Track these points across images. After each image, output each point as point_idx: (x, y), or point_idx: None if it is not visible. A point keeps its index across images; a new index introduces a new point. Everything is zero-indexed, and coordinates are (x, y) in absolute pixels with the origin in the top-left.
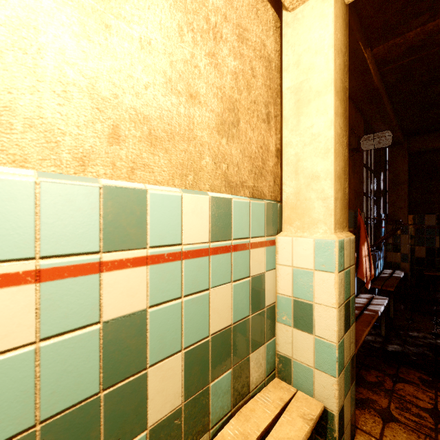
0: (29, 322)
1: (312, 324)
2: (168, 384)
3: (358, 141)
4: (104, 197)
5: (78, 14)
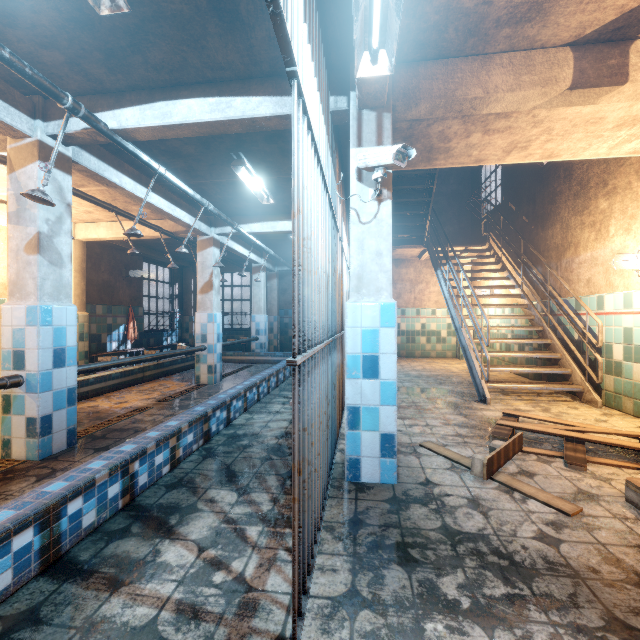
0: None
1: None
2: None
3: (128, 273)
4: None
5: None
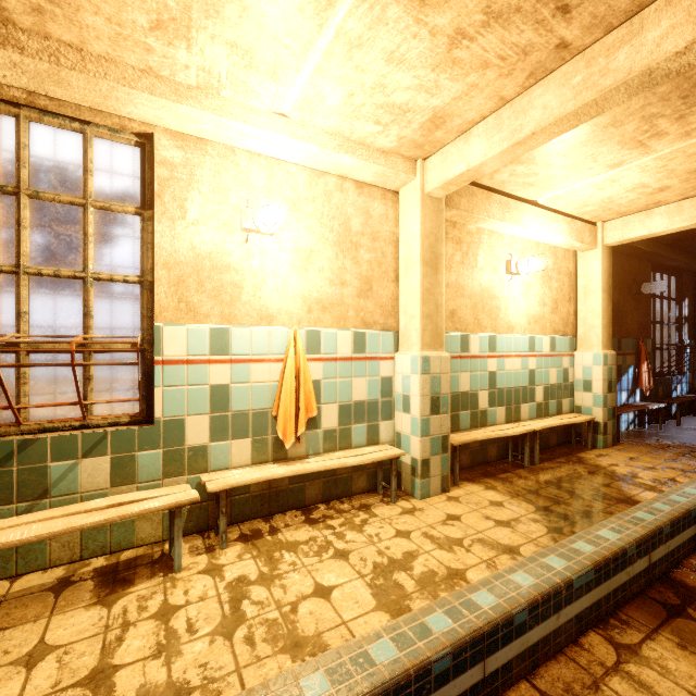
0: (520, 365)
1: (591, 388)
2: (539, 393)
3: (638, 288)
4: (529, 339)
5: (524, 297)
